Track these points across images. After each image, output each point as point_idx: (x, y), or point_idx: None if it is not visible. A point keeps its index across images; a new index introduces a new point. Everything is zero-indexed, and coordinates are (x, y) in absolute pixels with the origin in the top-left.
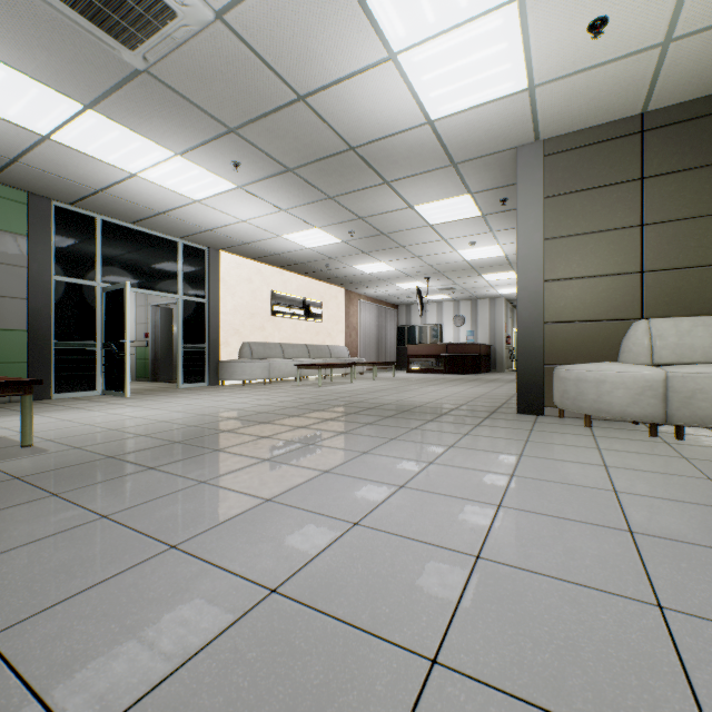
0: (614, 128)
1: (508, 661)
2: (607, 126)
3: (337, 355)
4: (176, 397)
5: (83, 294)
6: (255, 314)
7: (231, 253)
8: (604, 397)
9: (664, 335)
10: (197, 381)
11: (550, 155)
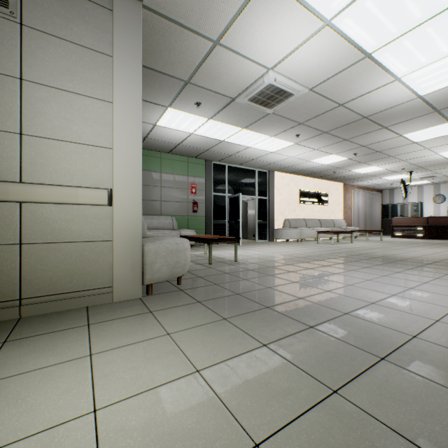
0: None
1: None
2: None
3: (338, 225)
4: (261, 246)
5: (221, 199)
6: (290, 203)
7: (279, 171)
8: None
9: None
10: (263, 239)
11: None
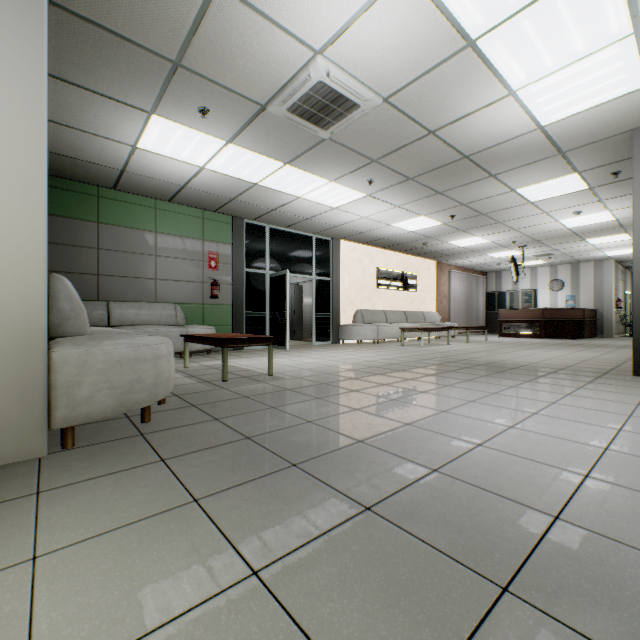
0: None
1: (632, 482)
2: None
3: (430, 320)
4: (319, 351)
5: (259, 279)
6: (364, 287)
7: (348, 240)
8: None
9: None
10: (324, 340)
11: None
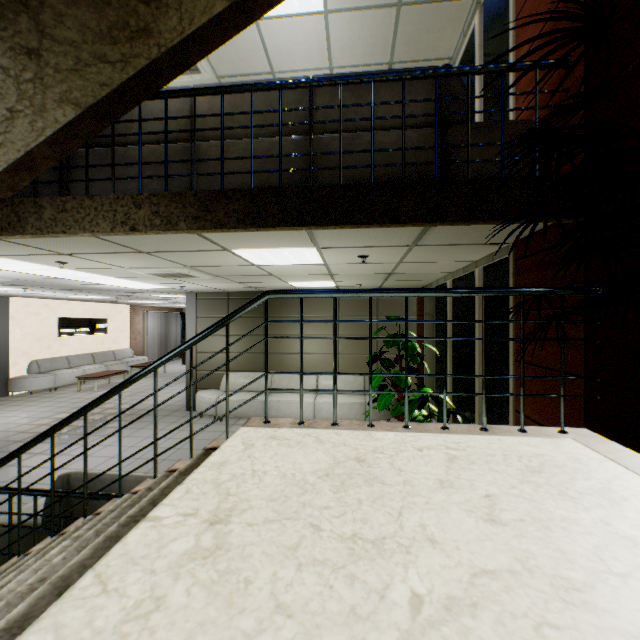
0: (221, 294)
1: None
2: (218, 293)
3: (122, 357)
4: None
5: None
6: (43, 337)
7: (21, 297)
8: (202, 407)
9: (231, 380)
10: None
11: (199, 299)
